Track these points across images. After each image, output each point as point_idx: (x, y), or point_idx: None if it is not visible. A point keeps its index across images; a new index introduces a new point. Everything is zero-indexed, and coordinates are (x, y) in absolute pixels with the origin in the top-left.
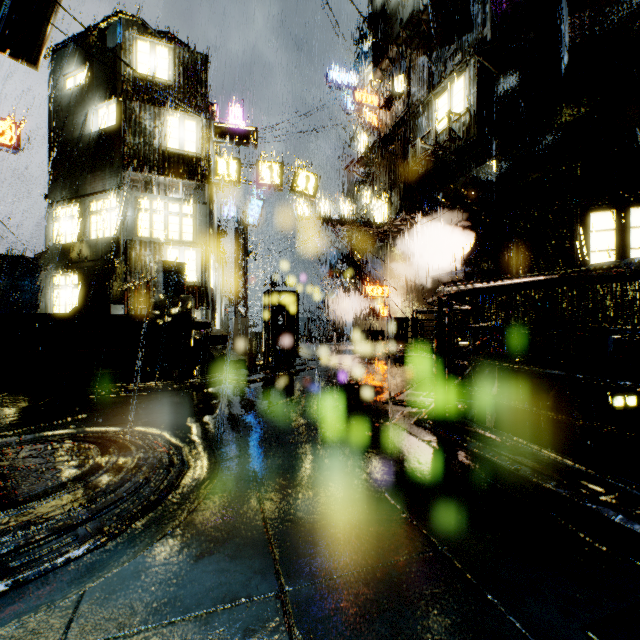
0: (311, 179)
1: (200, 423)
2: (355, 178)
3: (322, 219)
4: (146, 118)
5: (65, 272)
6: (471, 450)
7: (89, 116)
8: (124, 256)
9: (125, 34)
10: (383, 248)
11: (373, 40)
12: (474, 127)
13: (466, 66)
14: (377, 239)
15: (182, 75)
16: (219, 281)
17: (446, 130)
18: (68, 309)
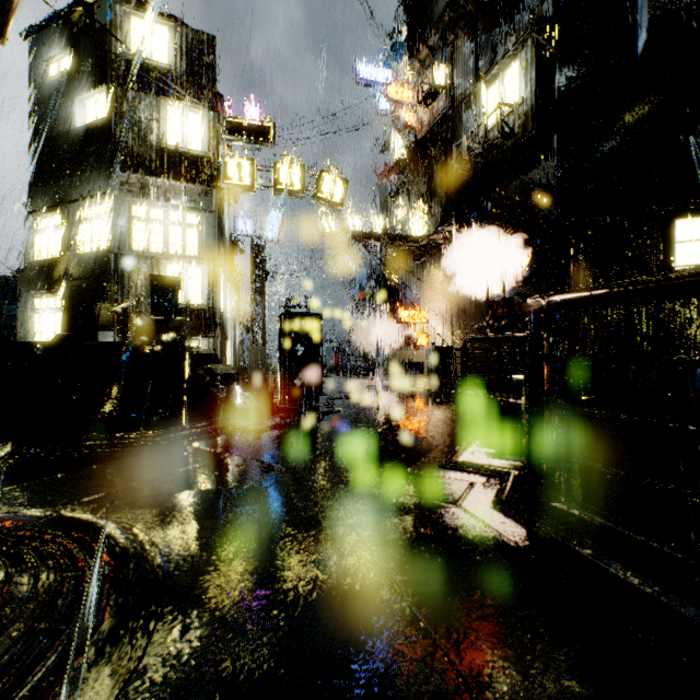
0: (338, 184)
1: (162, 508)
2: (388, 188)
3: (351, 232)
4: (141, 109)
5: (47, 293)
6: (612, 575)
7: (75, 108)
8: (115, 273)
9: (116, 8)
10: (421, 267)
11: (410, 27)
12: (532, 120)
13: (522, 48)
14: (414, 256)
15: (185, 59)
16: (232, 305)
17: (497, 125)
18: (51, 337)
